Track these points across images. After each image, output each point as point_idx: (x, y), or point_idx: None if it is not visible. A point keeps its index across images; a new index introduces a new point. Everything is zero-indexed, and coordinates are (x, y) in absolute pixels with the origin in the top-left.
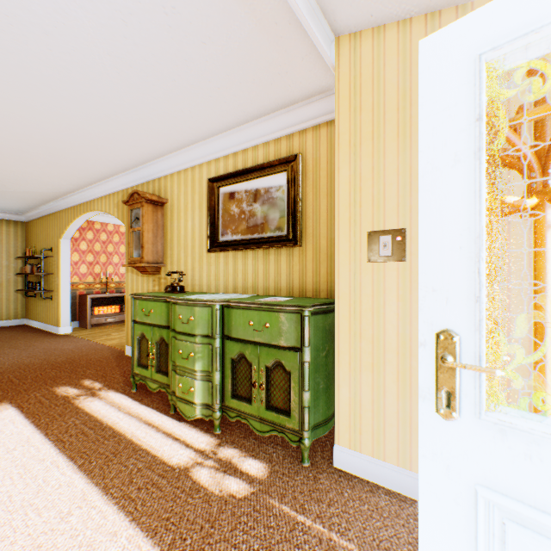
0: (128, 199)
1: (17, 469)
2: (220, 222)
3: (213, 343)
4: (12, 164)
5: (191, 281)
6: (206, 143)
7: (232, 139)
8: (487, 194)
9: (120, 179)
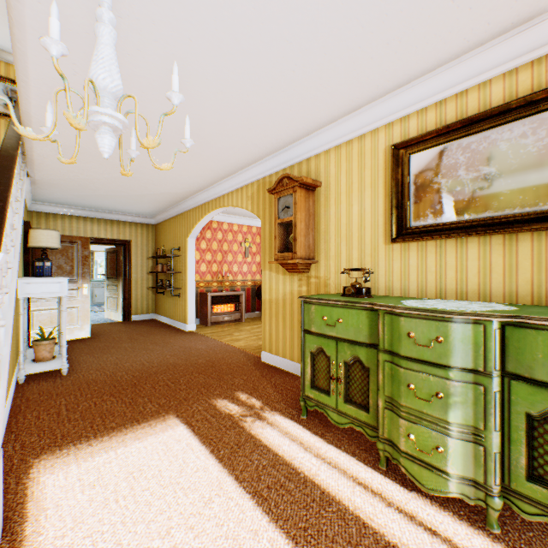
0: (274, 186)
1: (230, 546)
2: (411, 201)
3: (484, 384)
4: (160, 162)
5: (357, 280)
6: (389, 97)
7: (439, 80)
8: None
9: (257, 168)
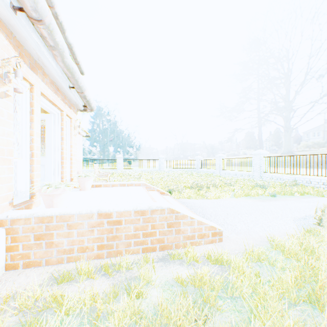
0: None
1: None
2: None
3: None
4: None
5: None
6: None
7: None
8: None
9: None
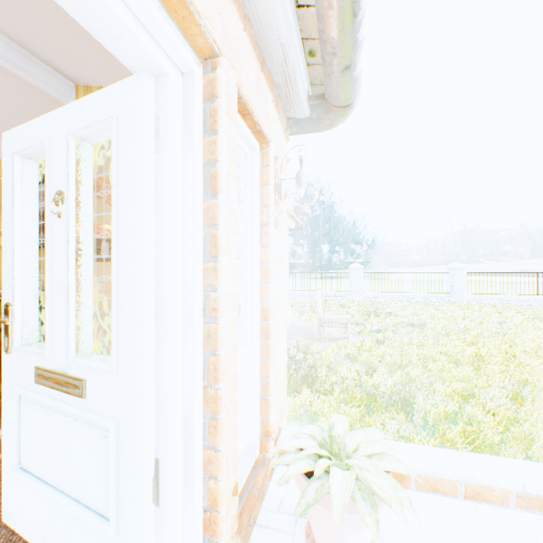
0: None
1: None
2: None
3: None
4: None
5: None
6: None
7: None
8: (37, 227)
9: None
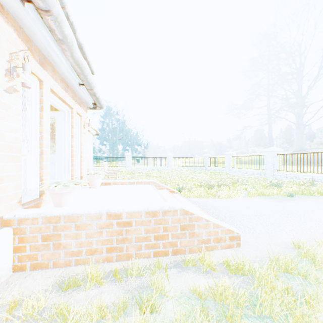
0: None
1: None
2: None
3: None
4: None
5: None
6: None
7: None
8: None
9: None
